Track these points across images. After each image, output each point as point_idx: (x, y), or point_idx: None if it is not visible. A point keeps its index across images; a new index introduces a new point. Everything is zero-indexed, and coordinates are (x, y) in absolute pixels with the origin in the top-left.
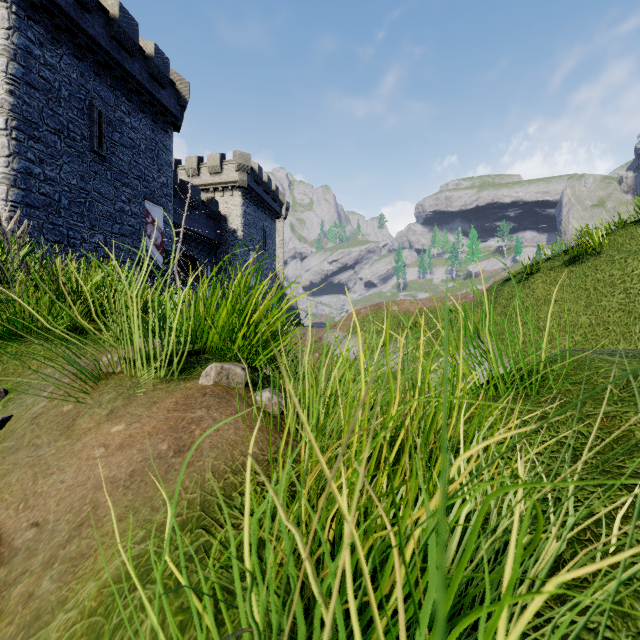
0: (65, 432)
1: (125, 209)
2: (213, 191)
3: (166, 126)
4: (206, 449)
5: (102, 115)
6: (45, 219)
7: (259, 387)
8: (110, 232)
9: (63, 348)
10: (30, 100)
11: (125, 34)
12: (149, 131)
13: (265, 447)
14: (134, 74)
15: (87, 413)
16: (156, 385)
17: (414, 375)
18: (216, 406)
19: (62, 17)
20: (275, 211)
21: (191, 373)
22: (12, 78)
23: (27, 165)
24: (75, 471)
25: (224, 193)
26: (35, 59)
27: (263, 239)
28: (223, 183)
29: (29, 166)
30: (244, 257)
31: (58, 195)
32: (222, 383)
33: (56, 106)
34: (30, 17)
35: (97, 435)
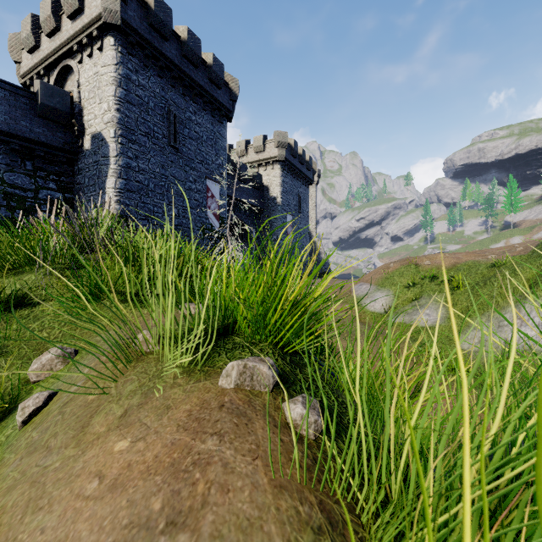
0: (78, 435)
1: (192, 187)
2: (257, 167)
3: (221, 118)
4: (204, 540)
5: (176, 117)
6: (139, 200)
7: (290, 383)
8: (182, 206)
9: (126, 310)
10: (129, 113)
11: (192, 51)
12: (209, 124)
13: (294, 537)
14: (198, 81)
15: (105, 409)
16: (176, 377)
17: (451, 332)
18: (231, 434)
19: (149, 48)
20: (308, 178)
21: (214, 363)
22: (118, 99)
23: (128, 161)
24: (60, 515)
25: (266, 167)
26: (133, 83)
27: (298, 203)
28: (265, 159)
29: (129, 162)
30: (282, 219)
31: (147, 181)
32: (245, 386)
33: (146, 115)
34: (129, 53)
35: (100, 452)
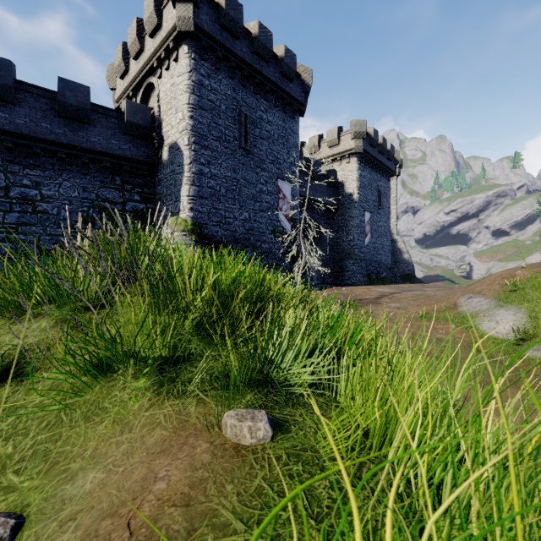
0: None
1: (263, 189)
2: (331, 162)
3: (293, 114)
4: None
5: (247, 117)
6: (211, 206)
7: None
8: (252, 210)
9: (142, 401)
10: (202, 119)
11: (263, 46)
12: (280, 121)
13: None
14: (269, 77)
15: None
16: None
17: None
18: None
19: (221, 50)
20: (389, 170)
21: None
22: (192, 107)
23: (200, 168)
24: None
25: (341, 162)
26: (205, 88)
27: (377, 198)
28: (340, 153)
29: (201, 168)
30: (359, 218)
31: (219, 186)
32: None
33: (217, 119)
34: (202, 58)
35: None
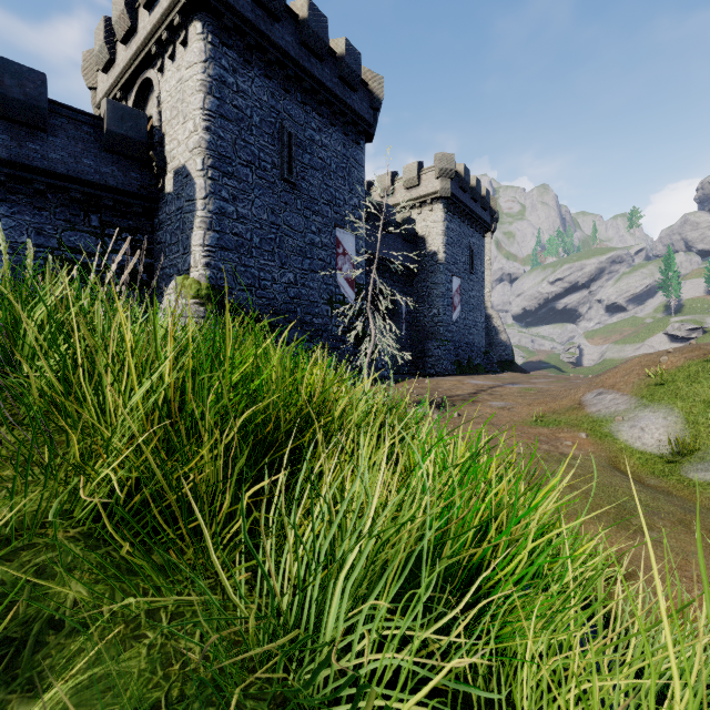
0: None
1: (315, 241)
2: (409, 209)
3: (358, 137)
4: None
5: (292, 137)
6: (238, 261)
7: None
8: (300, 269)
9: None
10: (224, 134)
11: (314, 35)
12: (340, 146)
13: None
14: (324, 82)
15: None
16: None
17: None
18: None
19: (253, 34)
20: (484, 222)
21: None
22: (208, 113)
23: (221, 205)
24: None
25: (422, 209)
26: (228, 88)
27: (469, 260)
28: (420, 197)
29: (223, 205)
30: (446, 285)
31: (250, 233)
32: None
33: (248, 135)
34: (224, 43)
35: None
